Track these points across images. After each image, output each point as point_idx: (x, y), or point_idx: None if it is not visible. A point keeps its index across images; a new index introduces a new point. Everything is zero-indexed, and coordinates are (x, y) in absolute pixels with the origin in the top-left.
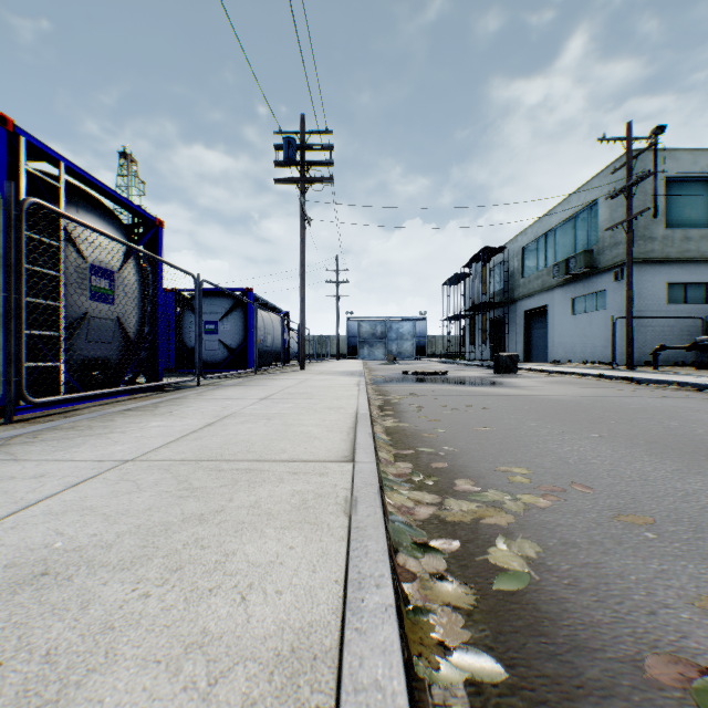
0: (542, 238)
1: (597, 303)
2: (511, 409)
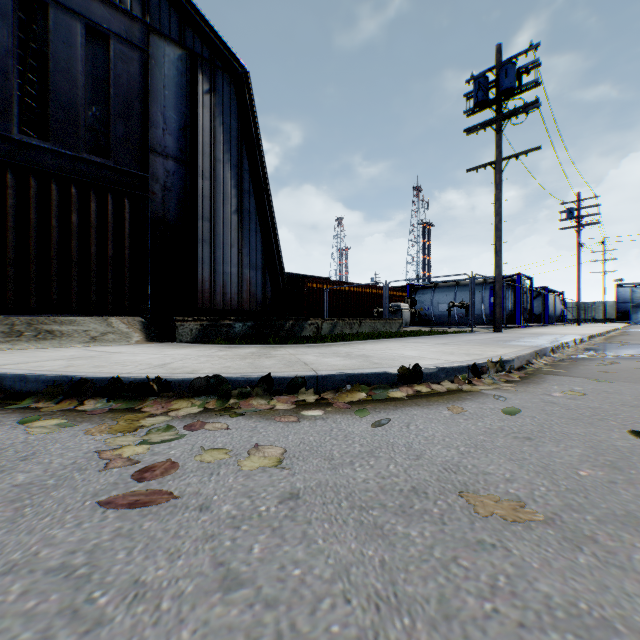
0: None
1: None
2: None
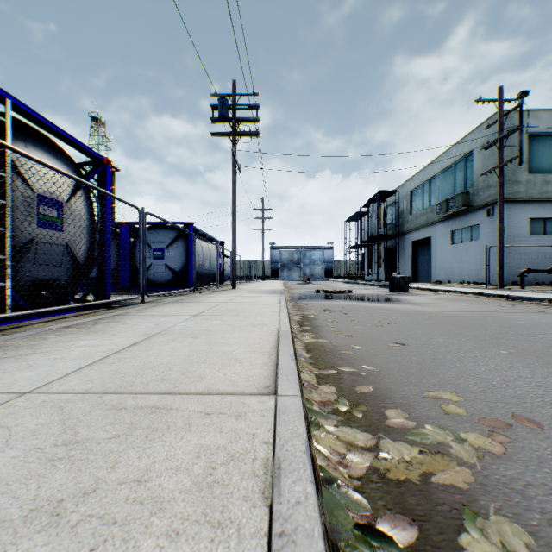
0: (426, 183)
1: (472, 235)
2: (415, 324)
